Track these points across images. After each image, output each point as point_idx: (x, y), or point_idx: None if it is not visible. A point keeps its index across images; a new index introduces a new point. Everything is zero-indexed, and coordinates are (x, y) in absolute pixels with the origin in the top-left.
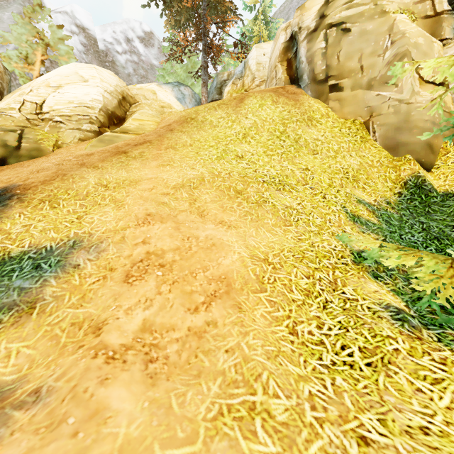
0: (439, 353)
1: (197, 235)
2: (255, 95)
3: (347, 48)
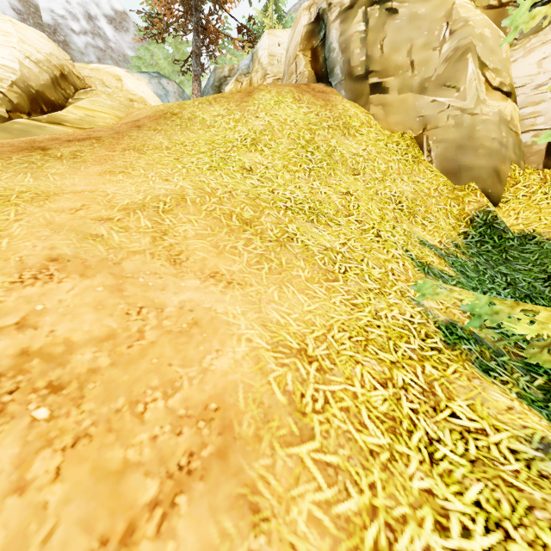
0: None
1: (161, 303)
2: (268, 89)
3: (393, 36)
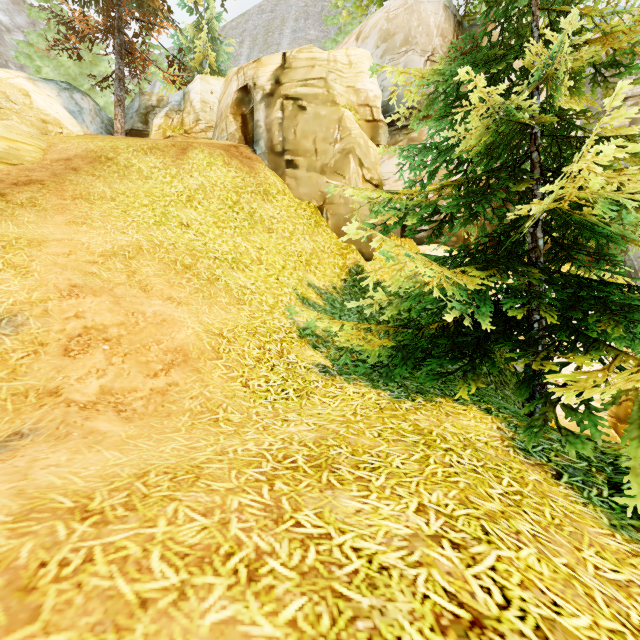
0: (341, 384)
1: (143, 311)
2: (201, 148)
3: (303, 126)
